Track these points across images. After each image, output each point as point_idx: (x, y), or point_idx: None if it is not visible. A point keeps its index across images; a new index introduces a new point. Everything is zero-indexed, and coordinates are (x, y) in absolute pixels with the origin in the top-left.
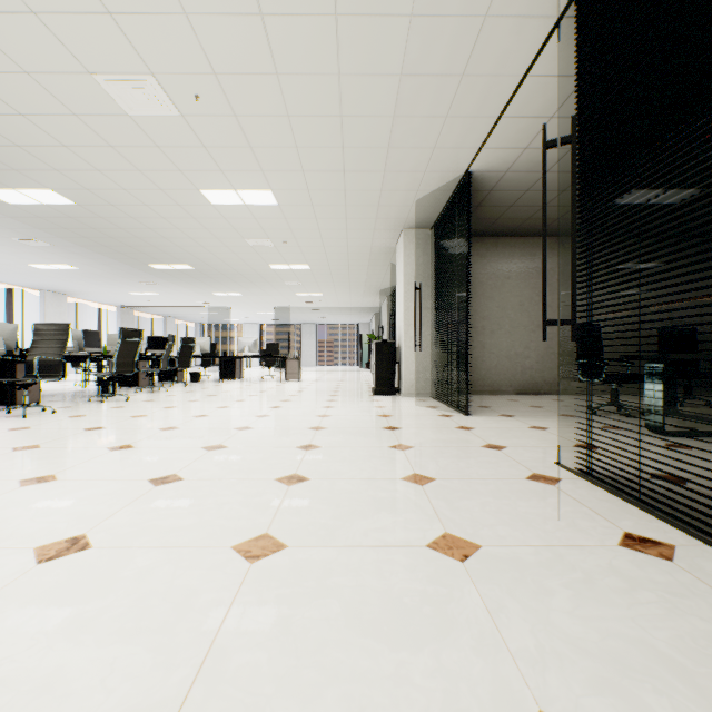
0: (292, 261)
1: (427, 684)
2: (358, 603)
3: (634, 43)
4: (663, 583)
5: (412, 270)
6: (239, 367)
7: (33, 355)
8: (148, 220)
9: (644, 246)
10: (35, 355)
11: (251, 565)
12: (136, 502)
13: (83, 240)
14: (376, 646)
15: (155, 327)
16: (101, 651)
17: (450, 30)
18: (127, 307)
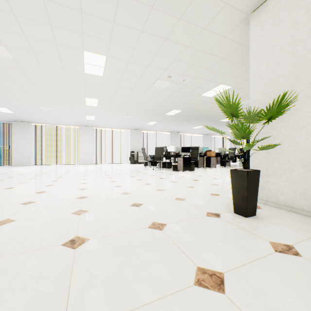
0: None
1: None
2: None
3: None
4: None
5: None
6: None
7: (228, 155)
8: None
9: None
10: (229, 155)
11: None
12: None
13: None
14: None
15: None
16: None
17: None
18: None
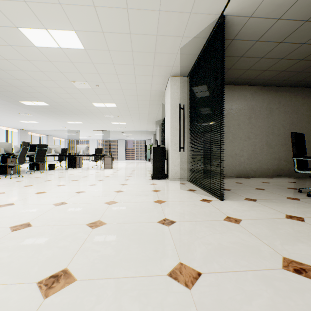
0: (105, 101)
1: None
2: None
3: None
4: None
5: (175, 102)
6: (79, 161)
7: None
8: None
9: None
10: None
11: None
12: None
13: None
14: None
15: (42, 141)
16: None
17: None
18: (24, 130)
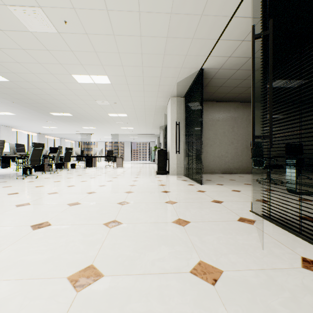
0: (118, 112)
1: None
2: None
3: None
4: None
5: (174, 116)
6: (94, 161)
7: None
8: (47, 90)
9: (304, 96)
10: None
11: (77, 294)
12: (17, 242)
13: (16, 100)
14: None
15: (55, 143)
16: None
17: None
18: (42, 133)
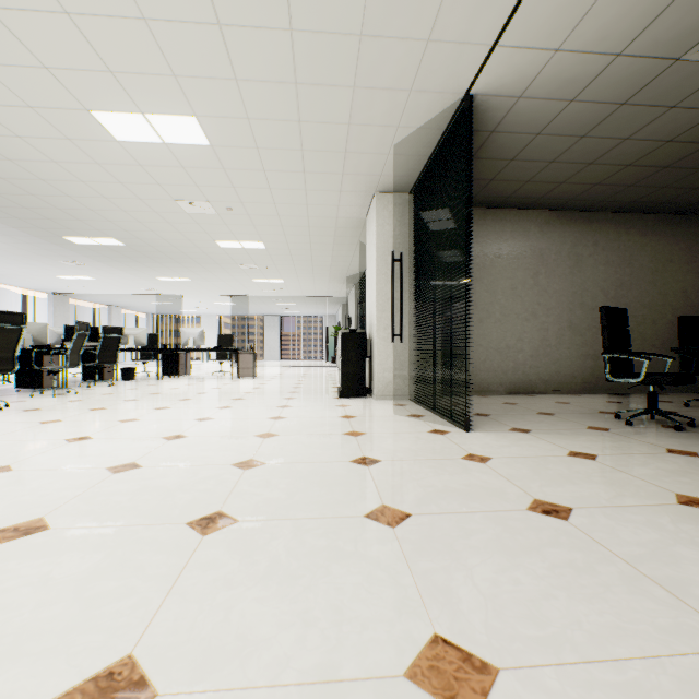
0: (242, 237)
1: None
2: None
3: None
4: None
5: (386, 243)
6: (185, 362)
7: None
8: (34, 165)
9: None
10: None
11: None
12: None
13: None
14: None
15: (98, 317)
16: None
17: None
18: (61, 294)
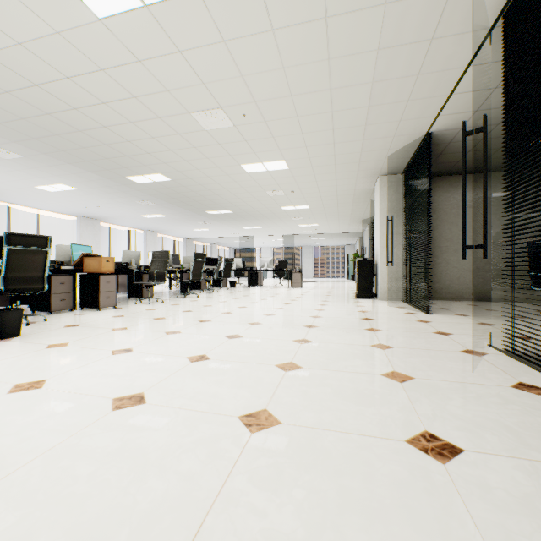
0: (296, 204)
1: (371, 416)
2: (340, 390)
3: (539, 52)
4: (529, 404)
5: (386, 206)
6: (260, 278)
7: (152, 269)
8: (209, 185)
9: None
10: (152, 269)
11: (286, 372)
12: (223, 344)
13: (172, 200)
14: (348, 403)
15: (205, 251)
16: (230, 390)
17: (406, 52)
18: (189, 238)
